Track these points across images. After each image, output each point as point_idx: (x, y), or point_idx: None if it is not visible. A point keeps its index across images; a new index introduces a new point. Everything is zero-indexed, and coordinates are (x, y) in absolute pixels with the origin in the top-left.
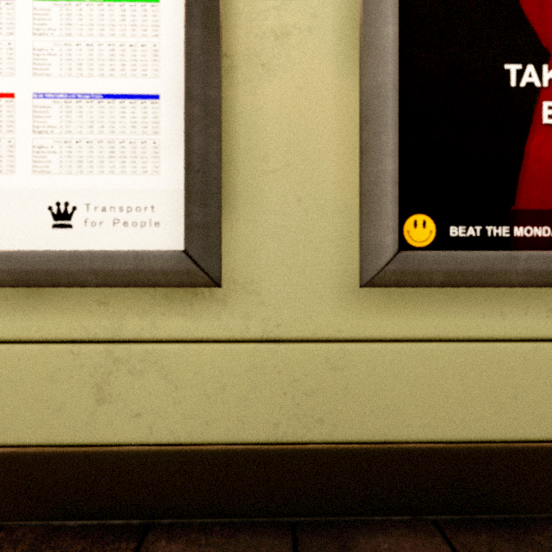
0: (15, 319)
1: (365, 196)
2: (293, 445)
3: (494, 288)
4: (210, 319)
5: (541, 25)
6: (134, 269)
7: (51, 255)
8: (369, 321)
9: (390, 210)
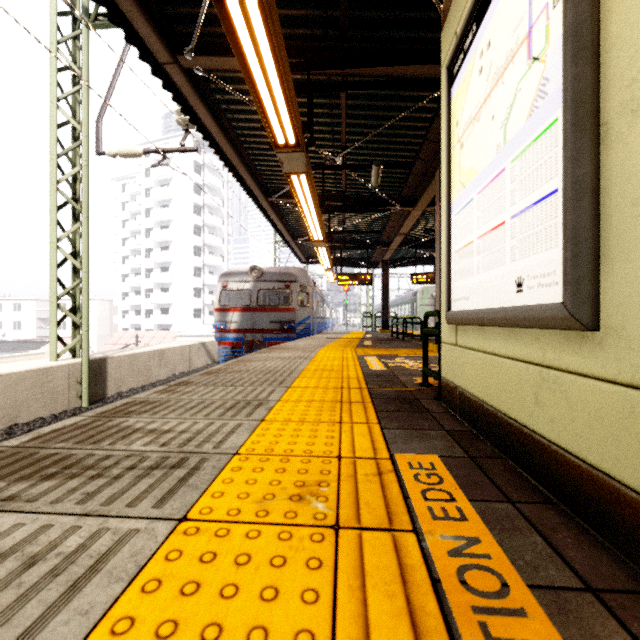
0: (507, 345)
1: None
2: None
3: None
4: (591, 359)
5: None
6: (540, 317)
7: (511, 309)
8: None
9: None
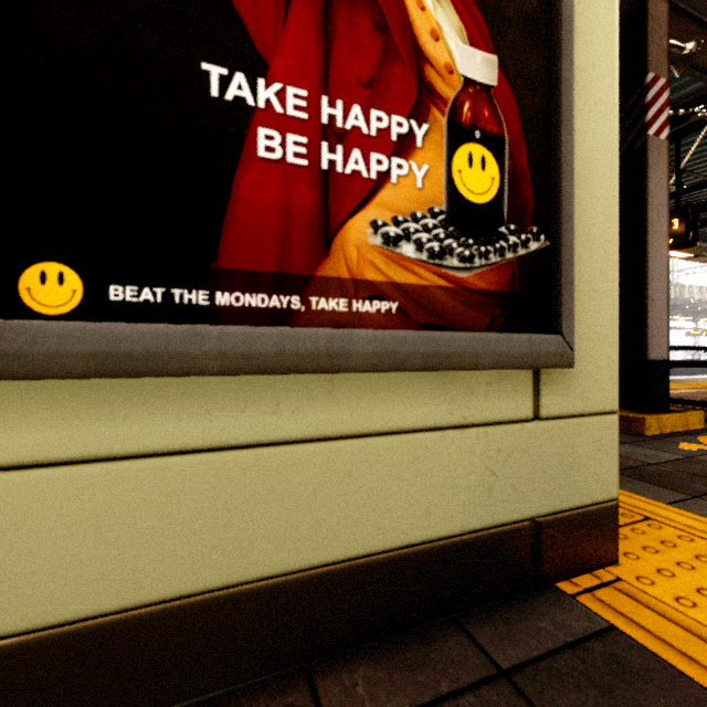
0: None
1: None
2: None
3: (197, 377)
4: None
5: (256, 24)
6: None
7: None
8: None
9: None
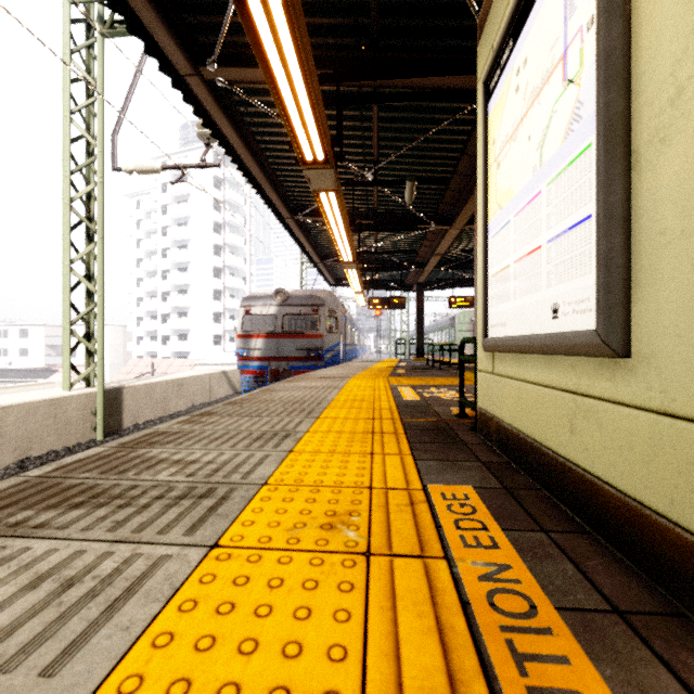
0: (544, 373)
1: None
2: (687, 533)
3: None
4: (623, 386)
5: None
6: (574, 344)
7: (546, 336)
8: None
9: None
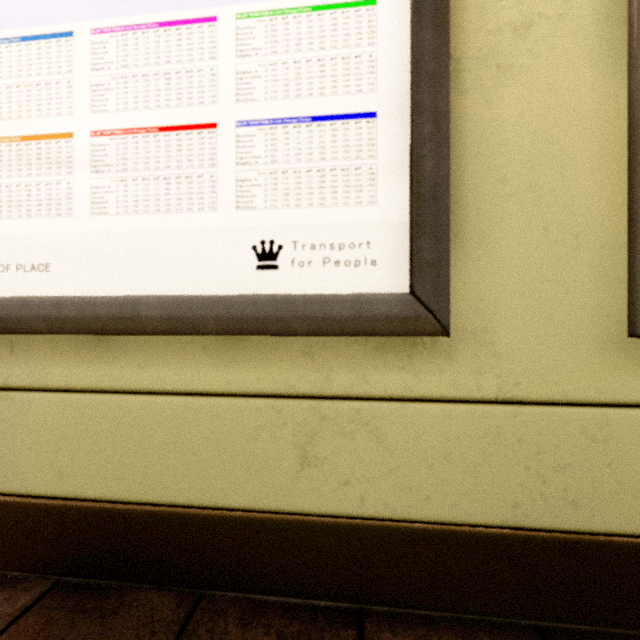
0: (213, 370)
1: None
2: (538, 532)
3: None
4: (433, 374)
5: None
6: (354, 315)
7: (261, 300)
8: None
9: None
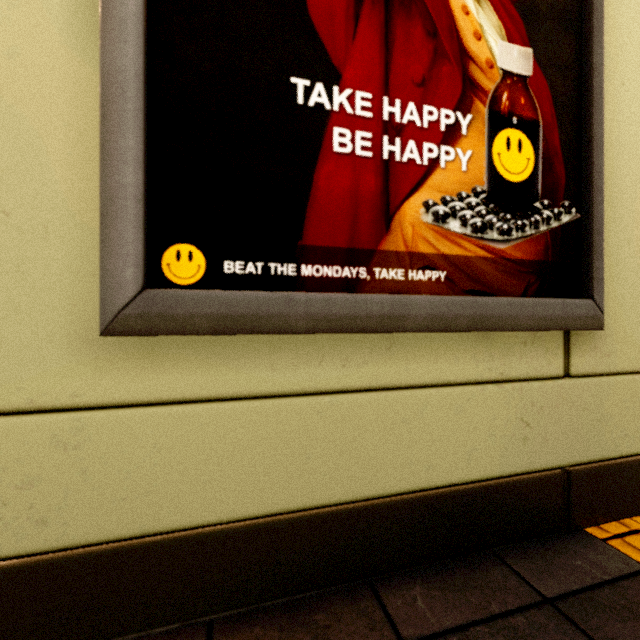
0: None
1: (102, 214)
2: None
3: (285, 335)
4: None
5: (331, 41)
6: None
7: None
8: (120, 380)
9: (131, 235)
